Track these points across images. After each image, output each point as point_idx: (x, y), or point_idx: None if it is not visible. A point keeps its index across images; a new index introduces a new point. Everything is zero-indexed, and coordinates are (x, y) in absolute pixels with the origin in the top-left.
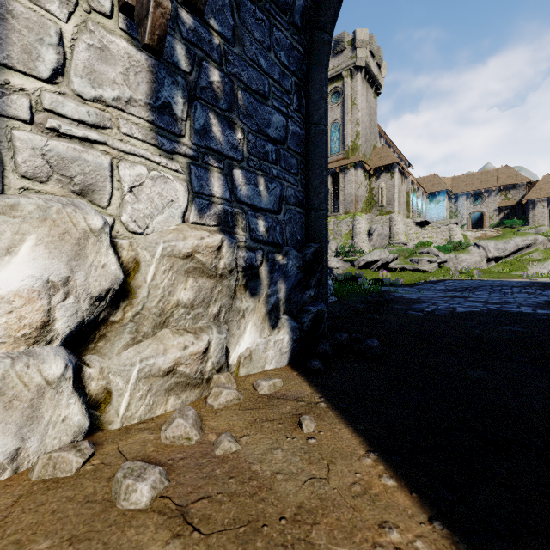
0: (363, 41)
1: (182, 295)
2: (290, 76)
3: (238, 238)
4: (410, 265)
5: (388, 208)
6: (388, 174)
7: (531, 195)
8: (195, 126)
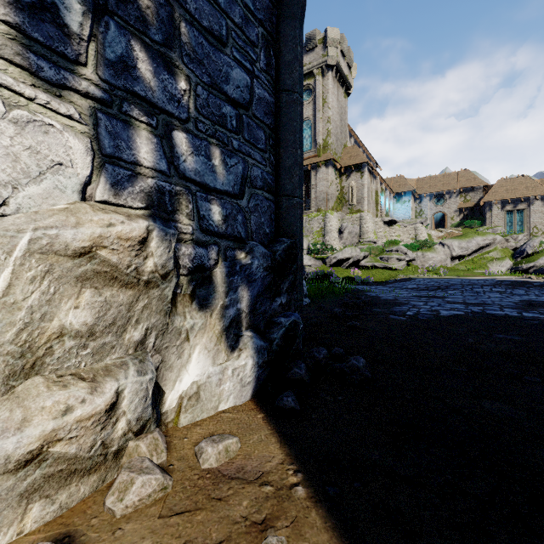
0: (334, 40)
1: (70, 317)
2: (256, 24)
3: (181, 228)
4: (380, 263)
5: (358, 206)
6: (358, 173)
7: (488, 197)
8: (106, 54)
